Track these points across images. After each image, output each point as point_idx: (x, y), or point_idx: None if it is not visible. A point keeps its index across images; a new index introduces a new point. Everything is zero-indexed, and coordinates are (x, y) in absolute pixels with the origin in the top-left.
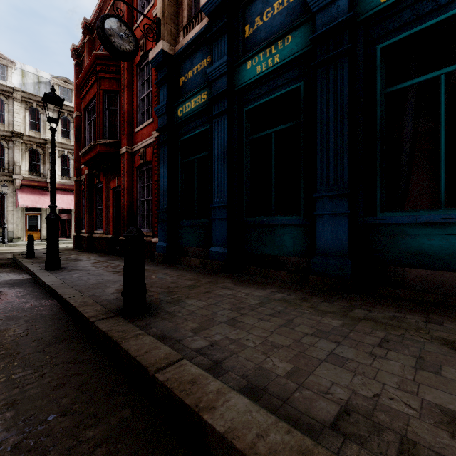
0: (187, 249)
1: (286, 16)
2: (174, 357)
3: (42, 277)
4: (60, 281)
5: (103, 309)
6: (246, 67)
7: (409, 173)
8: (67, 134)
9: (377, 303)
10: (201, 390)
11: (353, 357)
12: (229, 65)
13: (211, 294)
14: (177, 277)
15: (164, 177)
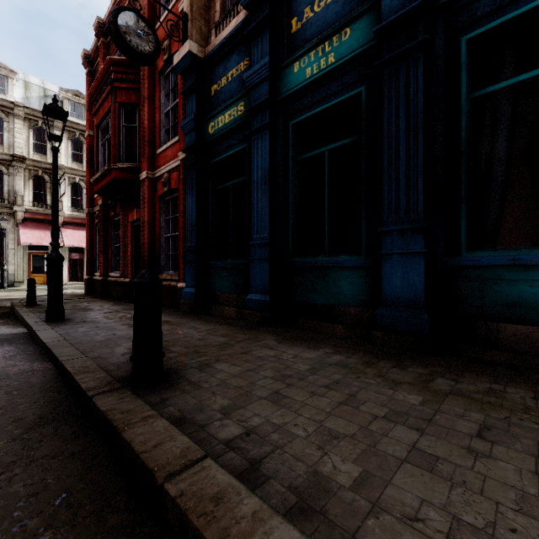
0: (220, 296)
1: (343, 5)
2: (194, 454)
3: (39, 332)
4: (59, 338)
5: (107, 377)
6: (293, 70)
7: (502, 201)
8: (79, 158)
9: (465, 370)
10: (229, 513)
11: (445, 455)
12: (271, 67)
13: (249, 356)
14: (206, 332)
15: (192, 208)
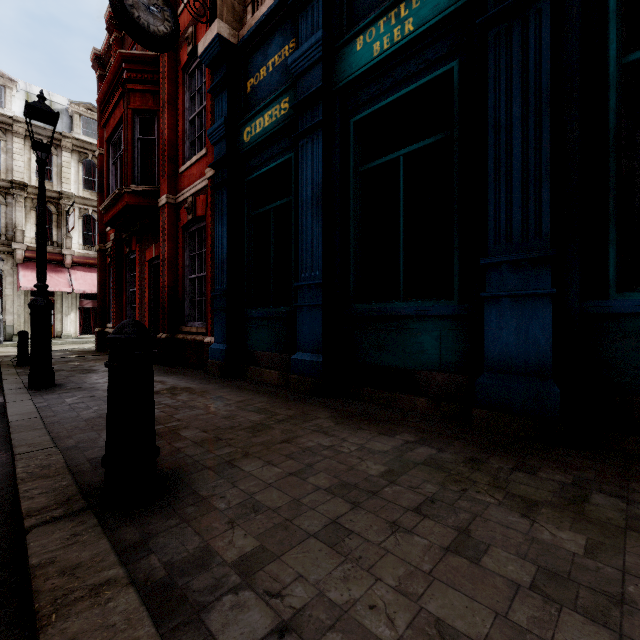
0: (258, 354)
1: None
2: None
3: (10, 404)
4: (33, 414)
5: (70, 488)
6: (355, 47)
7: None
8: (92, 185)
9: (630, 477)
10: None
11: None
12: (325, 46)
13: (293, 447)
14: (236, 406)
15: (222, 240)
